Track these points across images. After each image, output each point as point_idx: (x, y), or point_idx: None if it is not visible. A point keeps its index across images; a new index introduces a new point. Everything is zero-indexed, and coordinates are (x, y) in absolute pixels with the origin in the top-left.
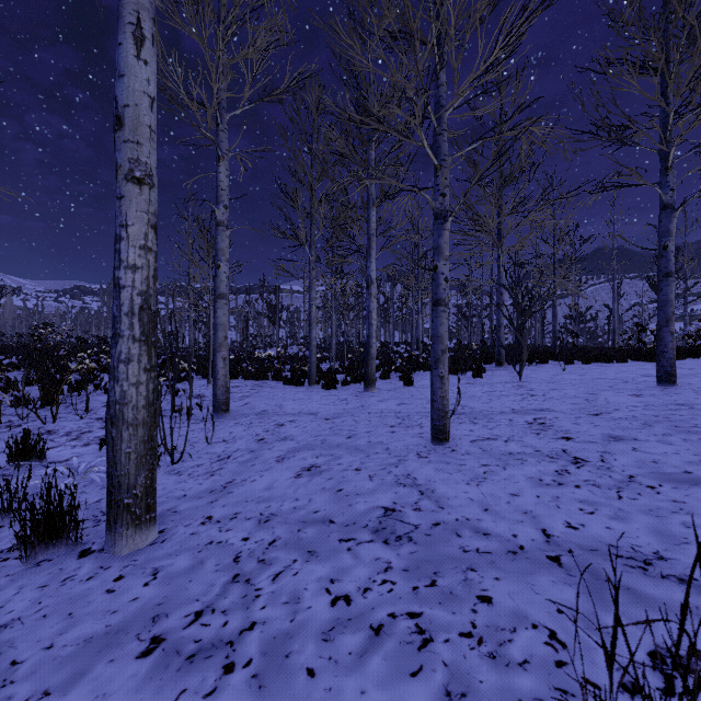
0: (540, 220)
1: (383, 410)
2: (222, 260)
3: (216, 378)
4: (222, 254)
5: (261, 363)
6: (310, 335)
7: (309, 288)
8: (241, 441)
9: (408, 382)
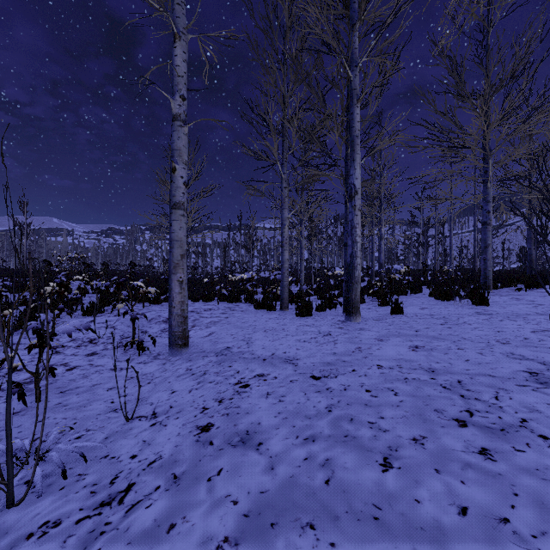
0: (534, 130)
1: (399, 361)
2: (179, 161)
3: (171, 306)
4: (179, 155)
5: (236, 285)
6: (282, 257)
7: (281, 208)
8: (173, 426)
9: (395, 310)
